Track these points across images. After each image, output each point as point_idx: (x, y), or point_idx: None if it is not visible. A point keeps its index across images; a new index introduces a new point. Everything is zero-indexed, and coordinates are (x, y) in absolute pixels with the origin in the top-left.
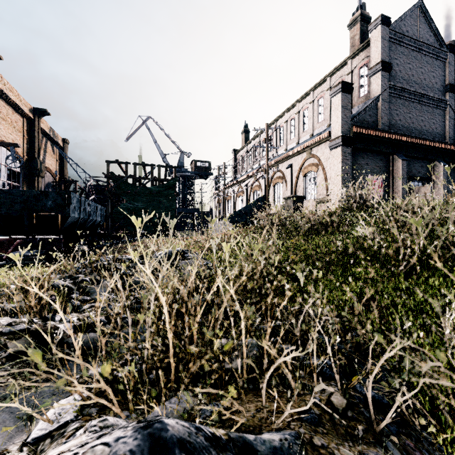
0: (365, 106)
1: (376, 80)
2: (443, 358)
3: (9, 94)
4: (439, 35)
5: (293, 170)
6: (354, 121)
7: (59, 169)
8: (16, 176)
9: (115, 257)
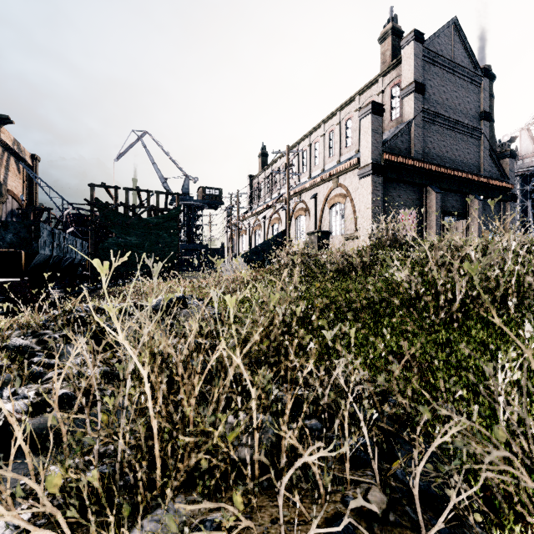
0: (397, 131)
1: (409, 102)
2: (501, 437)
3: None
4: (473, 58)
5: (317, 202)
6: (385, 147)
7: (26, 193)
8: None
9: (96, 306)
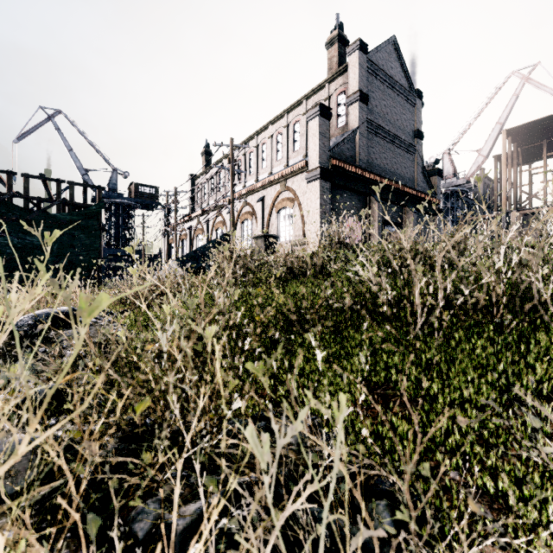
0: (343, 138)
1: (354, 111)
2: None
3: None
4: (409, 78)
5: (265, 205)
6: (332, 152)
7: None
8: None
9: None
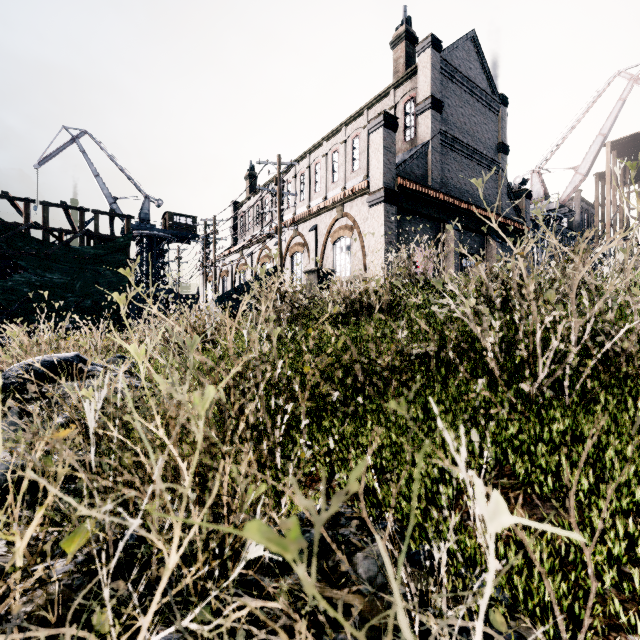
0: (412, 153)
1: (425, 121)
2: None
3: None
4: (491, 81)
5: (318, 235)
6: (399, 170)
7: None
8: None
9: None
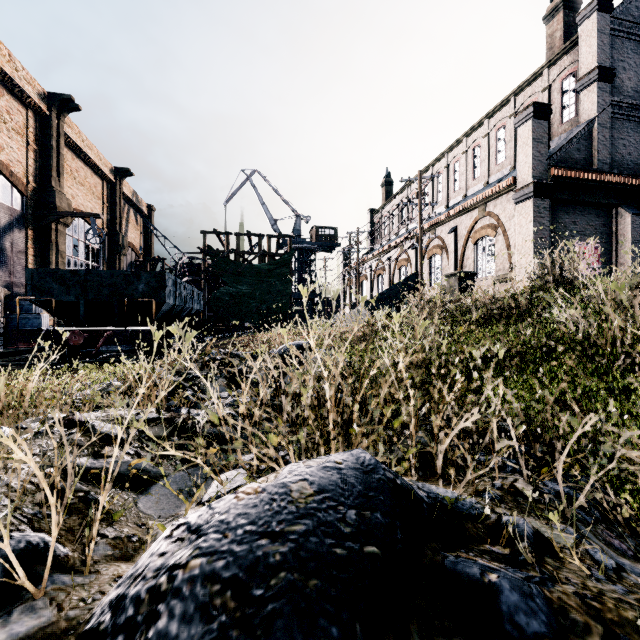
0: (570, 137)
1: (589, 96)
2: None
3: (88, 153)
4: None
5: (458, 236)
6: (553, 159)
7: (143, 244)
8: (95, 255)
9: (229, 350)
